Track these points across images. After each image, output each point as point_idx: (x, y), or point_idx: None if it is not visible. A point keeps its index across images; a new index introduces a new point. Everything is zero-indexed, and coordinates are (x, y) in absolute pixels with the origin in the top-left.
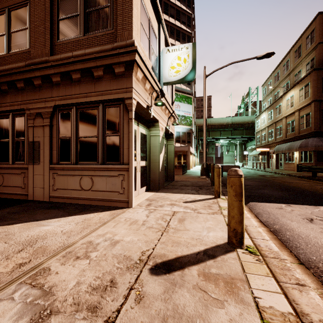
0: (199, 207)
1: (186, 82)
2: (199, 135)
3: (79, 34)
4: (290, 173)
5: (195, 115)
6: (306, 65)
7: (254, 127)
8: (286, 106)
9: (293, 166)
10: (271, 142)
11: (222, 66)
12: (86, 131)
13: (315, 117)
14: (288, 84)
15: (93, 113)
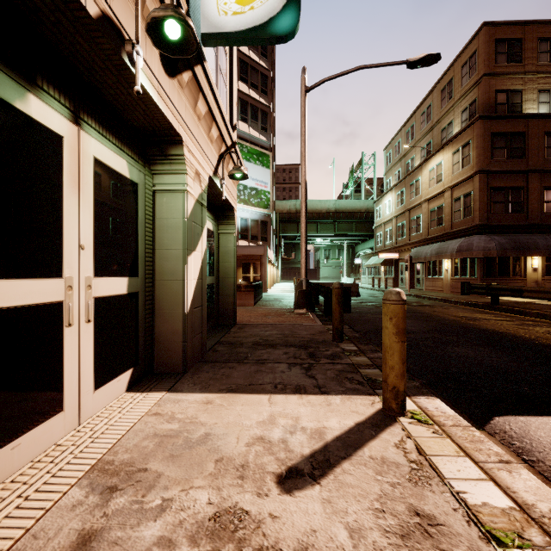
0: (382, 548)
1: (272, 38)
2: (280, 229)
3: None
4: (445, 297)
5: (274, 192)
6: (462, 113)
7: (370, 219)
8: (429, 182)
9: (442, 284)
10: (403, 243)
11: (341, 72)
12: None
13: (480, 200)
14: (431, 145)
15: None
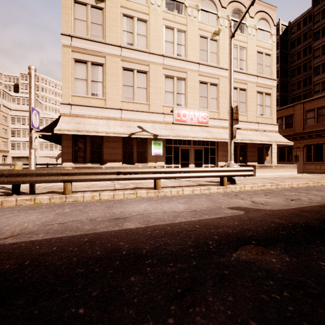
0: None
1: None
2: None
3: (315, 123)
4: None
5: None
6: None
7: None
8: None
9: None
10: None
11: None
12: (317, 152)
13: None
14: None
15: (320, 146)
